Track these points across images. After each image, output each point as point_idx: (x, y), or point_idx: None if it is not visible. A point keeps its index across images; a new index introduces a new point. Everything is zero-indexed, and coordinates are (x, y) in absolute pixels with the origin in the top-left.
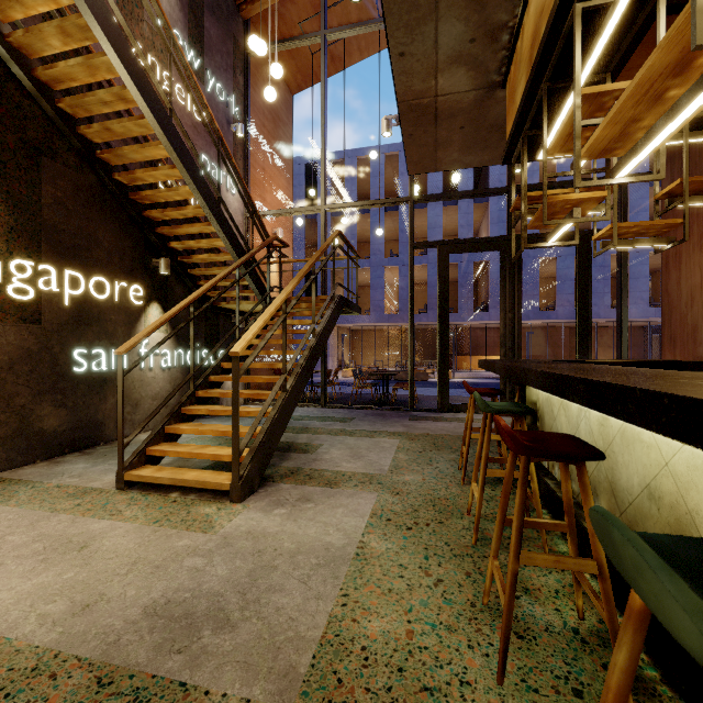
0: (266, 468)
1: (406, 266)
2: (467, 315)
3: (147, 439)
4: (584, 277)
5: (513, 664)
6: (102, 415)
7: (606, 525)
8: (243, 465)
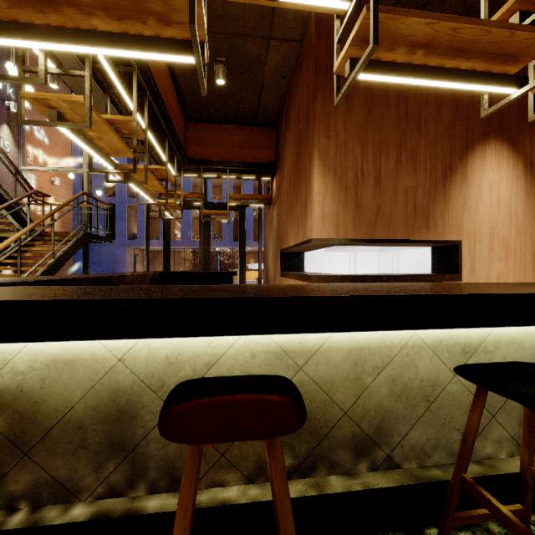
0: None
1: None
2: (228, 243)
3: None
4: (242, 228)
5: None
6: None
7: None
8: None
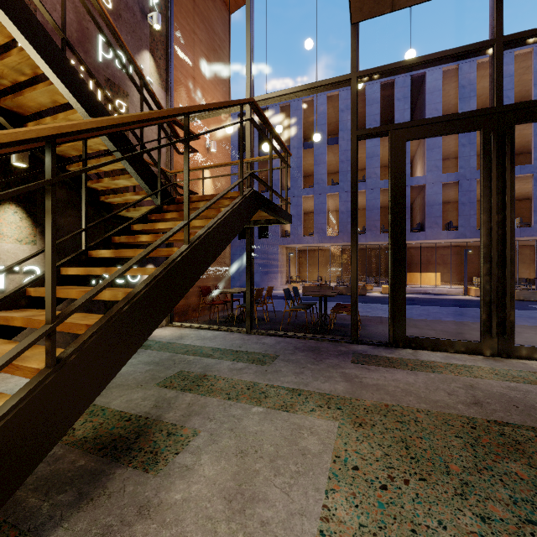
0: None
1: (346, 192)
2: None
3: None
4: None
5: None
6: None
7: None
8: None
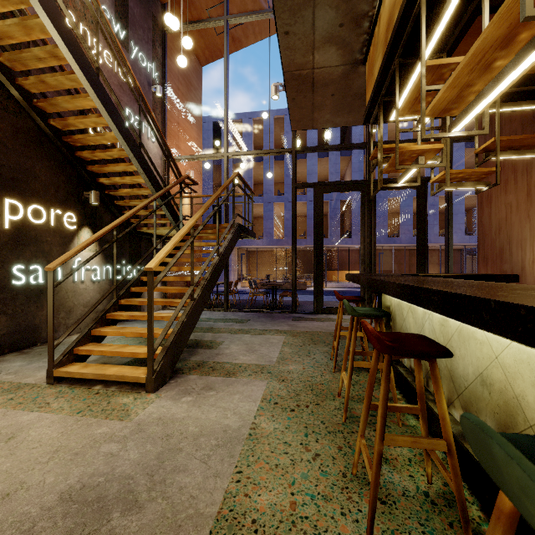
0: (176, 363)
1: (290, 202)
2: (335, 240)
3: (75, 341)
4: (422, 212)
5: (378, 527)
6: (39, 320)
7: (484, 438)
8: (156, 361)
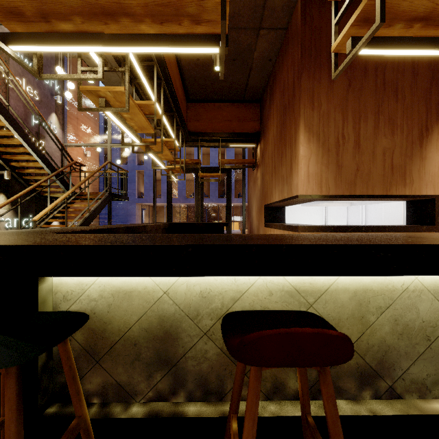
0: None
1: None
2: (215, 199)
3: None
4: (229, 187)
5: None
6: None
7: None
8: None
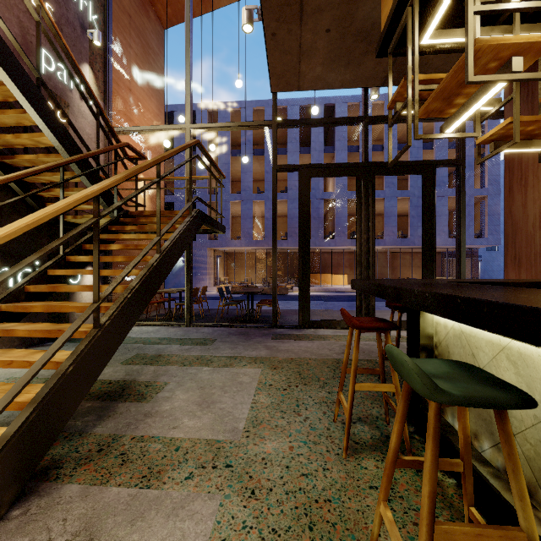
0: (39, 461)
1: (271, 201)
2: (318, 242)
3: None
4: (429, 203)
5: None
6: None
7: None
8: None
